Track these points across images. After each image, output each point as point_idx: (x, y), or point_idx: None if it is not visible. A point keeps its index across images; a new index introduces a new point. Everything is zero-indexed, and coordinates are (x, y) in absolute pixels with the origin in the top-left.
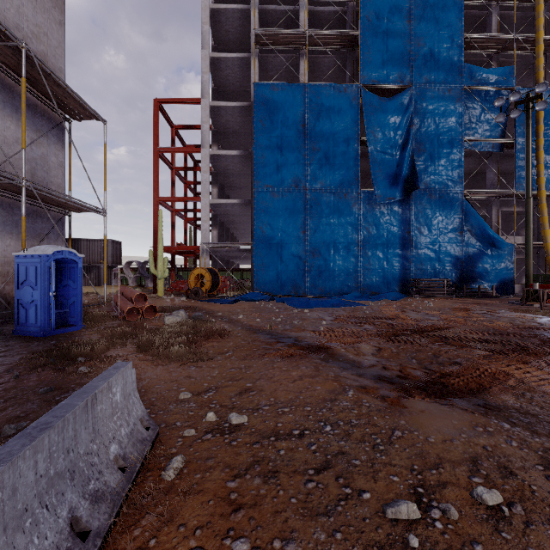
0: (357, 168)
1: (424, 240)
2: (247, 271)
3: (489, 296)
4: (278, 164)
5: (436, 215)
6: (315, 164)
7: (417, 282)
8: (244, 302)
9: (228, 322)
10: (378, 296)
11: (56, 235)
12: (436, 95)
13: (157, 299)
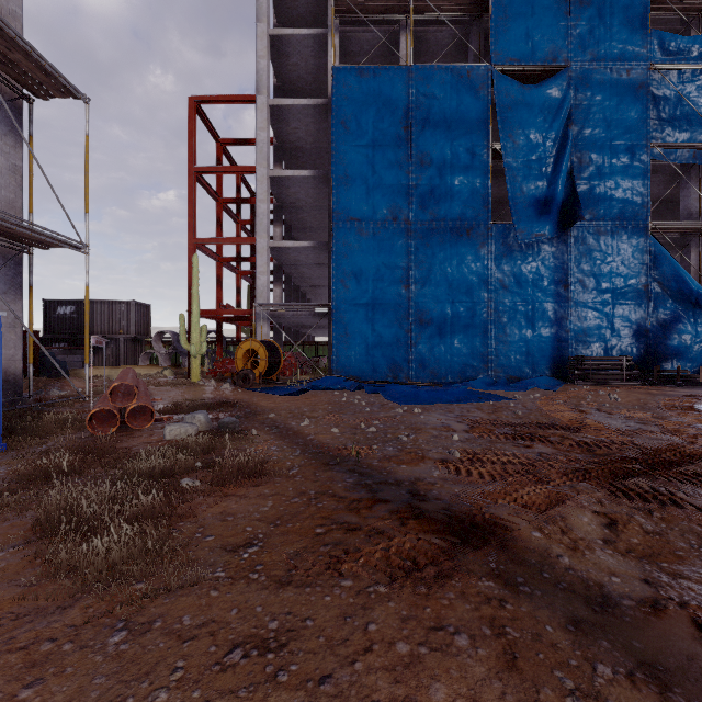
0: (487, 190)
1: (590, 297)
2: (323, 346)
3: (696, 384)
4: (367, 186)
5: (608, 260)
6: (424, 185)
7: (579, 361)
8: (316, 393)
9: (279, 436)
10: (522, 384)
11: (4, 284)
12: (608, 79)
13: (188, 387)
